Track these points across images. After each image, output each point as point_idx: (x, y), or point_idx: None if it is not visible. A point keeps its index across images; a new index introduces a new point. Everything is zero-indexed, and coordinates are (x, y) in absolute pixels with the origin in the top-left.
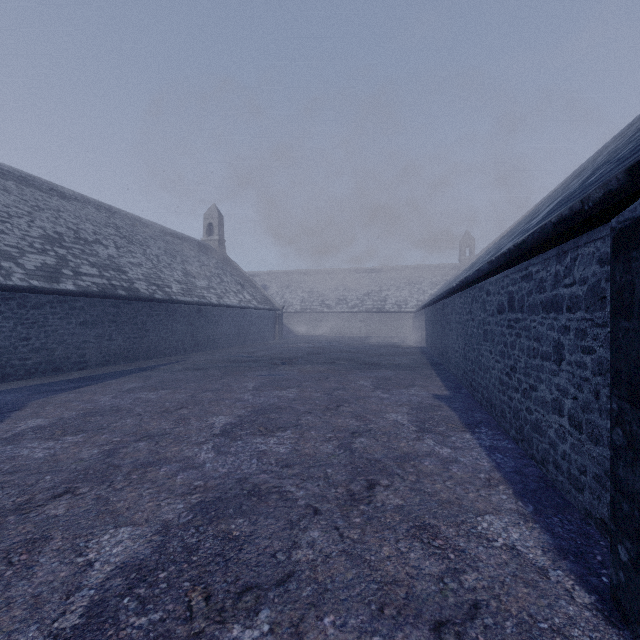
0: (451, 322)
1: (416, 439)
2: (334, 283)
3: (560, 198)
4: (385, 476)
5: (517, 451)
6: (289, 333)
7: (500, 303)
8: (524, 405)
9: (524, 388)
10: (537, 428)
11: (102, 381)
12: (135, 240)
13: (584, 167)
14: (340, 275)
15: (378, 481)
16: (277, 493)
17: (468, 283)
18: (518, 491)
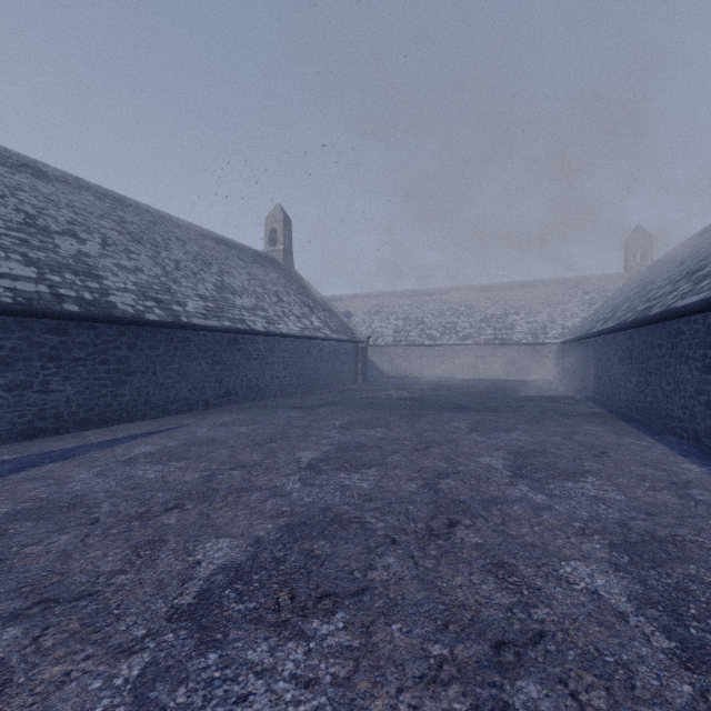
0: None
1: None
2: (438, 306)
3: None
4: None
5: None
6: (378, 373)
7: None
8: None
9: None
10: None
11: None
12: (147, 239)
13: None
14: (446, 296)
15: None
16: None
17: None
18: None
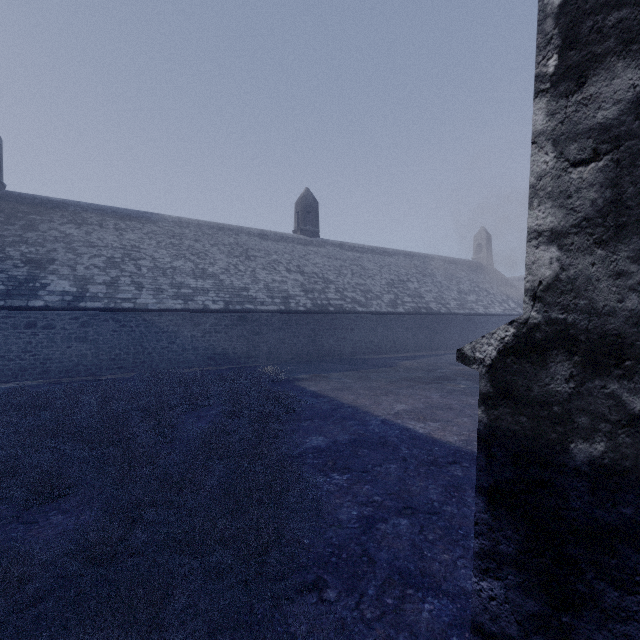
0: None
1: None
2: None
3: None
4: None
5: None
6: None
7: None
8: None
9: None
10: None
11: (419, 358)
12: (426, 273)
13: None
14: None
15: None
16: None
17: None
18: None
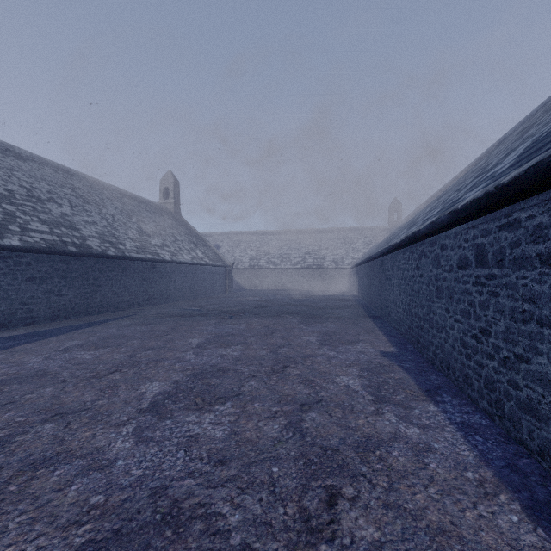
0: (392, 278)
1: (375, 413)
2: (279, 243)
3: (529, 142)
4: (348, 479)
5: (496, 430)
6: (239, 287)
7: (462, 257)
8: (505, 376)
9: (505, 356)
10: (530, 409)
11: (43, 338)
12: (91, 200)
13: (529, 123)
14: (284, 236)
15: (340, 489)
16: (203, 518)
17: (417, 238)
18: (528, 505)
